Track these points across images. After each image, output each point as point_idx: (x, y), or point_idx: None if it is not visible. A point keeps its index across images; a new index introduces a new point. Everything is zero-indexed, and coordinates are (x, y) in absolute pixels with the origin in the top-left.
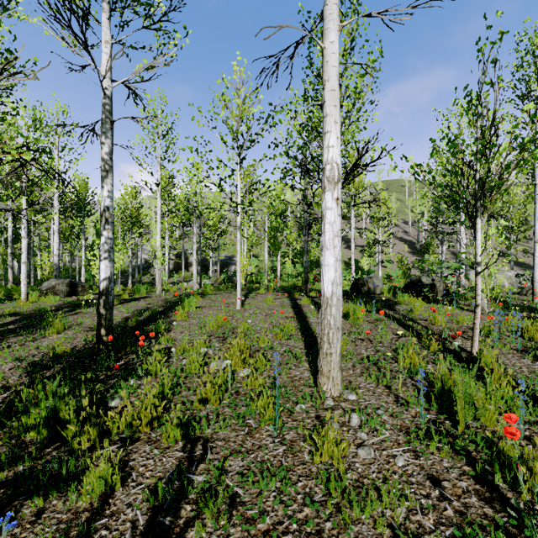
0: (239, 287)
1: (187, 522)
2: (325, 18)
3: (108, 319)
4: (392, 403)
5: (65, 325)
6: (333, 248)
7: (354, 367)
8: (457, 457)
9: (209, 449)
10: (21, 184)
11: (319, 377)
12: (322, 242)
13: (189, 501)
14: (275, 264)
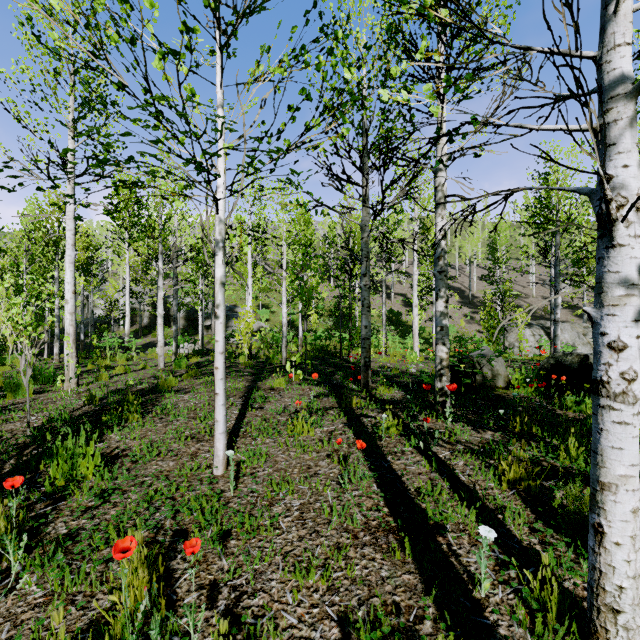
0: (220, 411)
1: None
2: None
3: None
4: None
5: None
6: None
7: None
8: None
9: None
10: None
11: None
12: None
13: None
14: (292, 317)
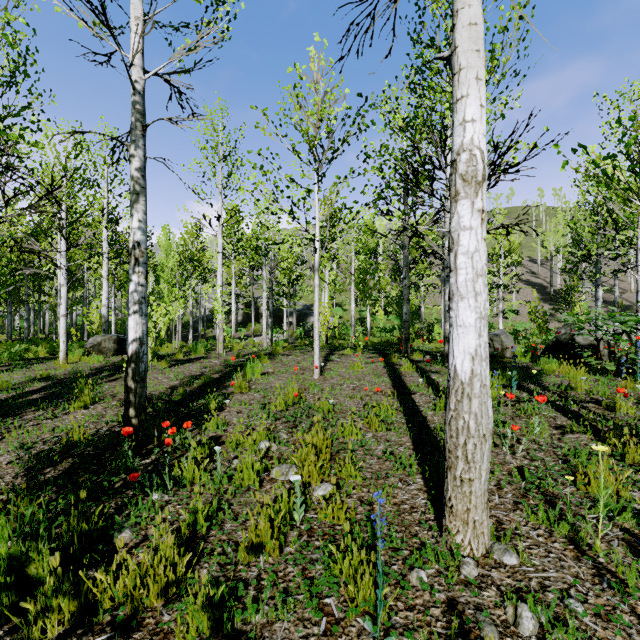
0: (317, 348)
1: None
2: None
3: (139, 395)
4: (589, 579)
5: (97, 396)
6: (473, 296)
7: (500, 490)
8: None
9: None
10: (60, 222)
11: (448, 516)
12: (452, 286)
13: None
14: (363, 315)
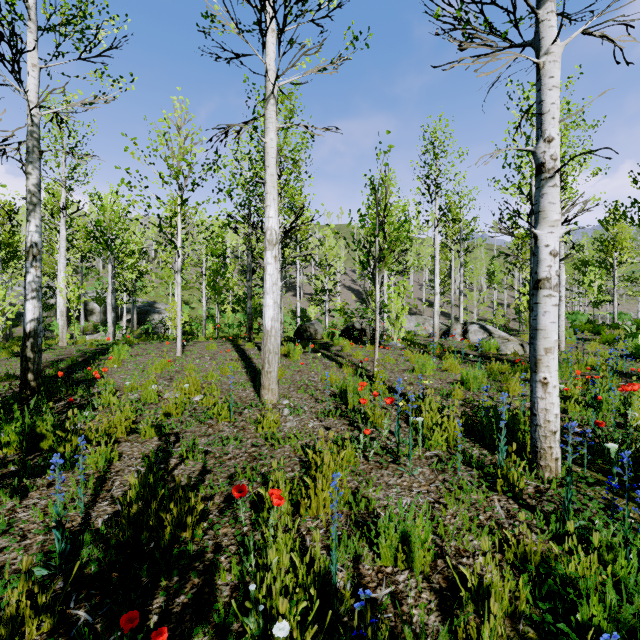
0: (179, 332)
1: (176, 464)
2: (267, 120)
3: (37, 363)
4: (312, 402)
5: None
6: (272, 293)
7: (289, 387)
8: (343, 419)
9: (181, 437)
10: None
11: (262, 390)
12: (264, 288)
13: (174, 458)
14: (211, 312)
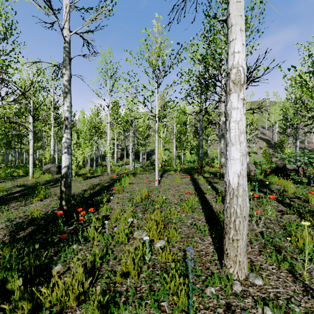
0: (156, 170)
1: None
2: None
3: (67, 194)
4: (301, 293)
5: (47, 194)
6: (238, 144)
7: (251, 244)
8: None
9: None
10: (30, 108)
11: (226, 258)
12: (227, 139)
13: None
14: (179, 154)
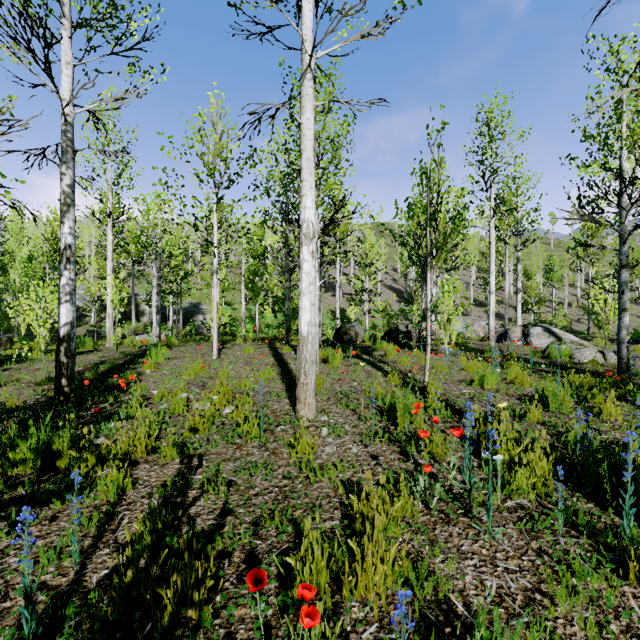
0: (215, 335)
1: (195, 498)
2: (303, 97)
3: (71, 368)
4: (355, 420)
5: None
6: (309, 294)
7: (328, 399)
8: (393, 444)
9: (205, 460)
10: None
11: (298, 404)
12: (300, 289)
13: (194, 489)
14: (252, 313)
